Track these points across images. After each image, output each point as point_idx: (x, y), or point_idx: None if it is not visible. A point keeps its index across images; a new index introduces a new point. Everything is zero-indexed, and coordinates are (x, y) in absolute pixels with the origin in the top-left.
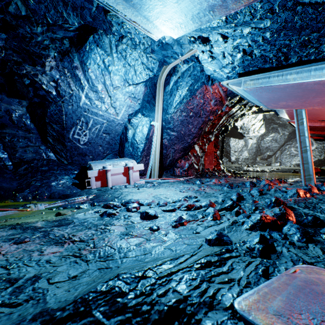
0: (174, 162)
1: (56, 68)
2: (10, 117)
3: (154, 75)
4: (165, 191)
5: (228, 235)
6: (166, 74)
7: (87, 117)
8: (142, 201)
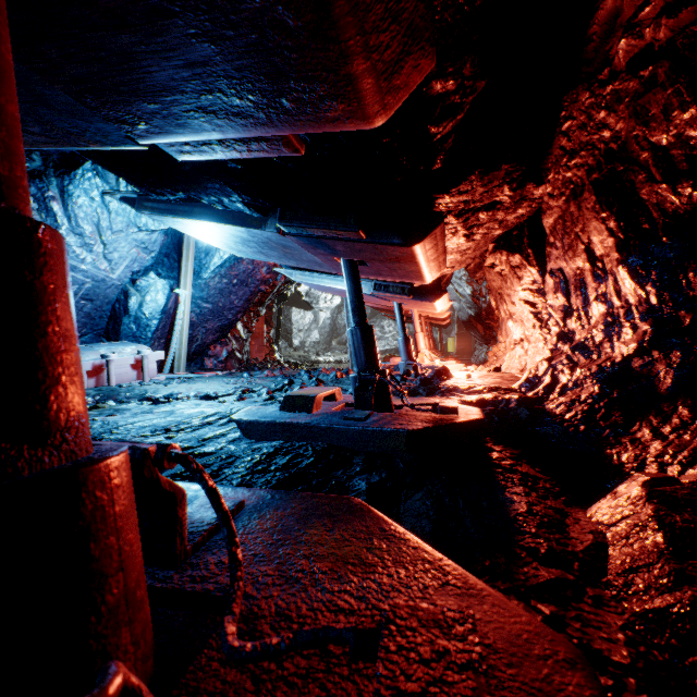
0: (205, 349)
1: None
2: None
3: None
4: (207, 385)
5: None
6: None
7: None
8: (188, 394)
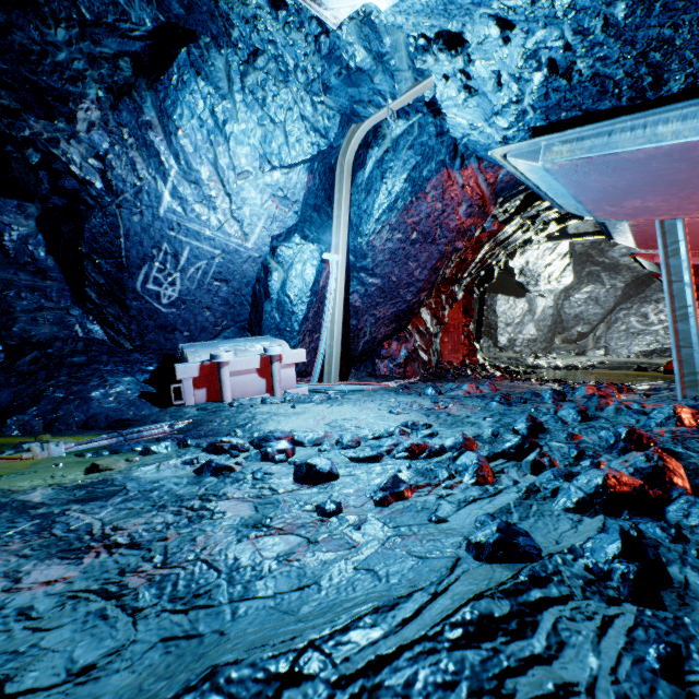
0: (376, 347)
1: (102, 127)
2: None
3: (330, 146)
4: (355, 412)
5: (522, 527)
6: (357, 144)
7: (175, 241)
8: (302, 436)
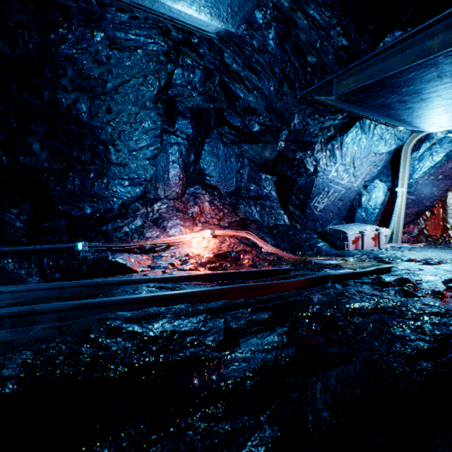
0: None
1: (320, 151)
2: (265, 190)
3: (402, 143)
4: (436, 254)
5: None
6: (415, 141)
7: (330, 187)
8: (434, 259)
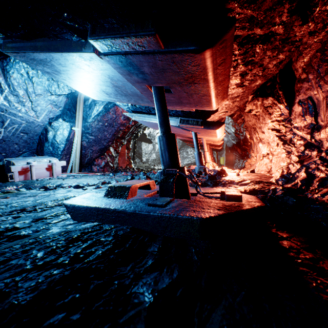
0: (92, 161)
1: None
2: None
3: (76, 91)
4: (86, 179)
5: None
6: None
7: (3, 116)
8: (71, 184)
